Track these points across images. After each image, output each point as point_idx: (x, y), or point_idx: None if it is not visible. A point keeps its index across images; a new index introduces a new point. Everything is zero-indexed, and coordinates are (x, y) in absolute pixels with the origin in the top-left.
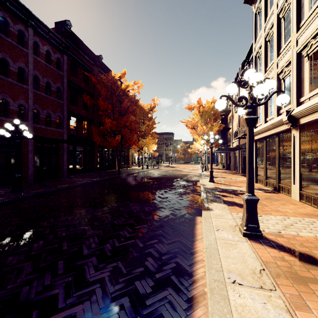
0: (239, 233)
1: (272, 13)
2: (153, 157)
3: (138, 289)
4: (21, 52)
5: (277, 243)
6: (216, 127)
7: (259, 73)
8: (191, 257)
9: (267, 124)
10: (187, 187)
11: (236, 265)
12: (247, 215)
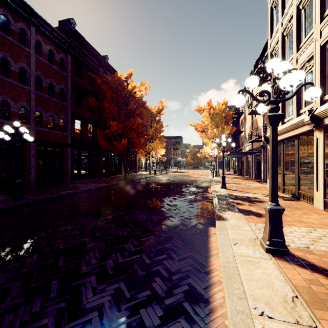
0: (260, 248)
1: (290, 5)
2: (161, 162)
3: (143, 321)
4: (23, 52)
5: (307, 261)
6: (228, 130)
7: (286, 61)
8: (206, 278)
9: (285, 125)
10: (197, 193)
11: (262, 290)
12: (270, 227)
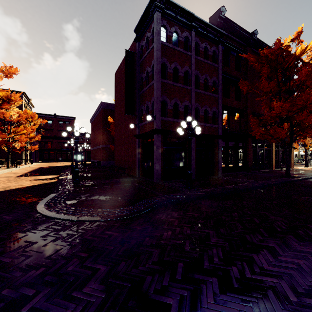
0: None
1: None
2: None
3: None
4: (186, 57)
5: None
6: None
7: None
8: None
9: None
10: None
11: None
12: None
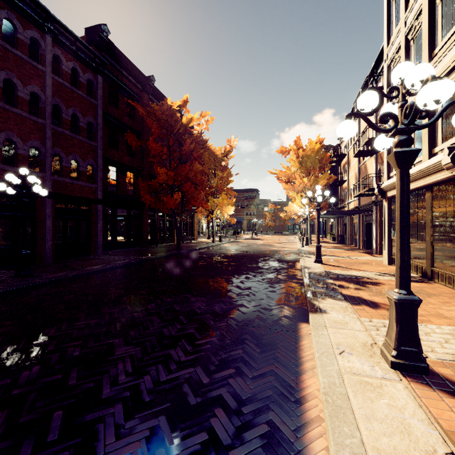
0: (381, 360)
1: None
2: (229, 225)
3: None
4: (35, 71)
5: None
6: (324, 179)
7: (426, 63)
8: (296, 411)
9: (410, 171)
10: (281, 270)
11: (392, 438)
12: (398, 329)
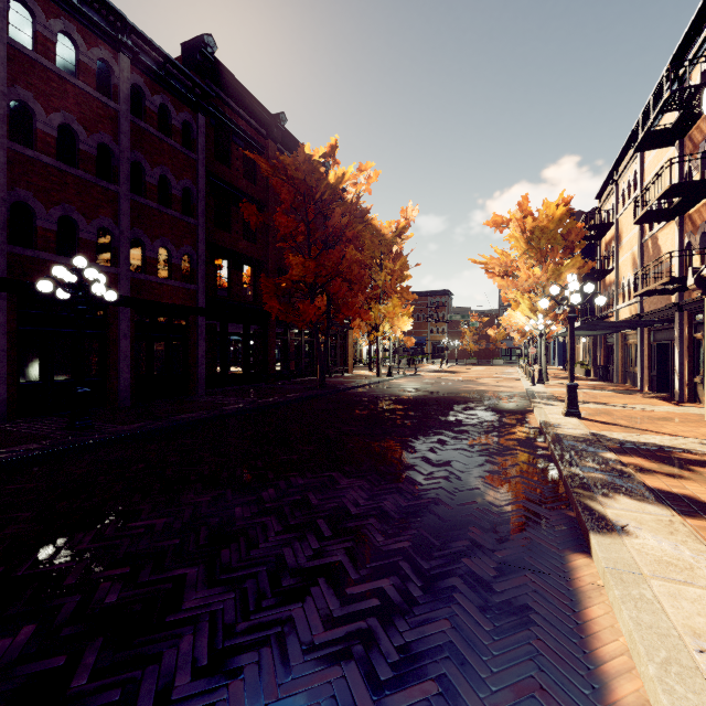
0: None
1: None
2: (404, 349)
3: None
4: (104, 111)
5: None
6: (572, 269)
7: None
8: None
9: None
10: (502, 428)
11: None
12: None
